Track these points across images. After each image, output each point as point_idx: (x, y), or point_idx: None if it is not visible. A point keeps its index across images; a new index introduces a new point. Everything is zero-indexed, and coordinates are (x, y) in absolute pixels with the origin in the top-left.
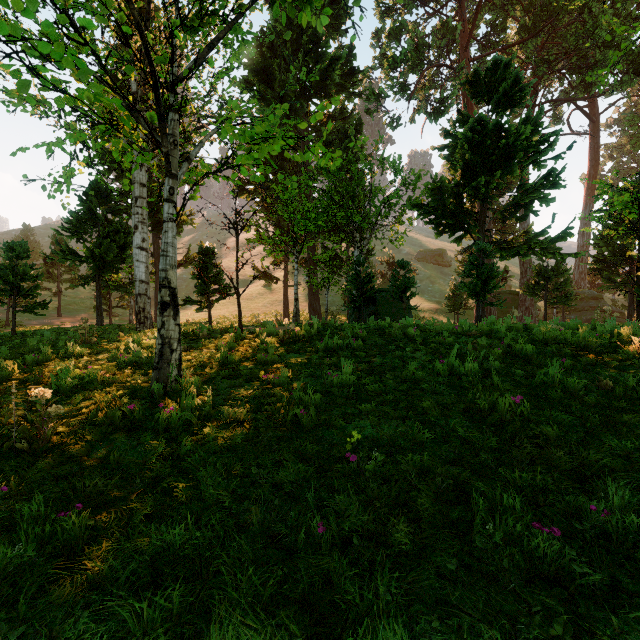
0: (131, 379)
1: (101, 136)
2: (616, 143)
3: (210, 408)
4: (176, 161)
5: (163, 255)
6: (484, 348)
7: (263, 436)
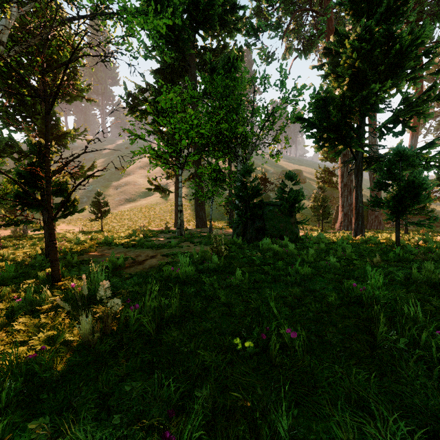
0: None
1: None
2: None
3: None
4: None
5: None
6: None
7: None
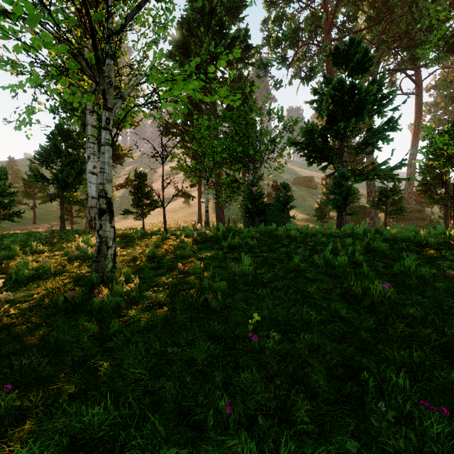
0: (78, 270)
1: (56, 82)
2: (433, 102)
3: (137, 293)
4: (111, 97)
5: (101, 172)
6: (350, 245)
7: (179, 317)
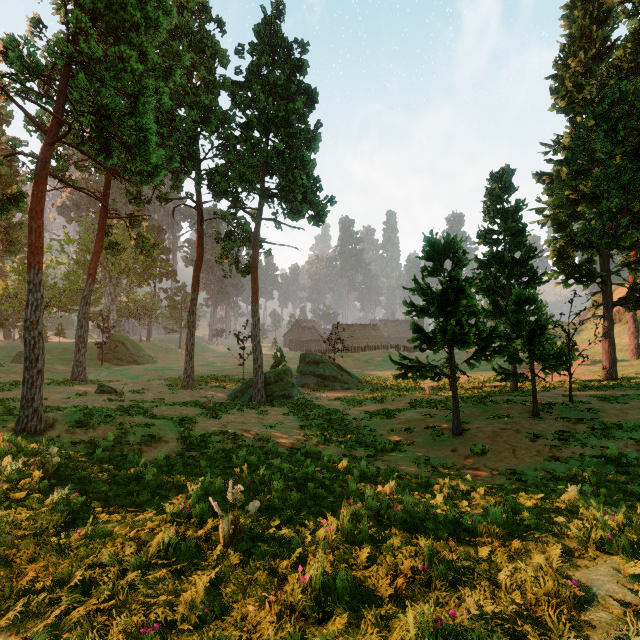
0: None
1: None
2: None
3: None
4: None
5: None
6: None
7: None
